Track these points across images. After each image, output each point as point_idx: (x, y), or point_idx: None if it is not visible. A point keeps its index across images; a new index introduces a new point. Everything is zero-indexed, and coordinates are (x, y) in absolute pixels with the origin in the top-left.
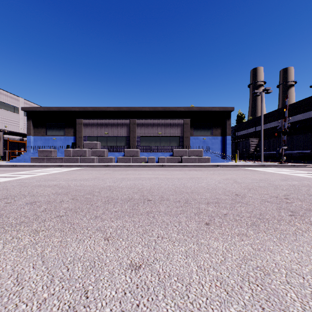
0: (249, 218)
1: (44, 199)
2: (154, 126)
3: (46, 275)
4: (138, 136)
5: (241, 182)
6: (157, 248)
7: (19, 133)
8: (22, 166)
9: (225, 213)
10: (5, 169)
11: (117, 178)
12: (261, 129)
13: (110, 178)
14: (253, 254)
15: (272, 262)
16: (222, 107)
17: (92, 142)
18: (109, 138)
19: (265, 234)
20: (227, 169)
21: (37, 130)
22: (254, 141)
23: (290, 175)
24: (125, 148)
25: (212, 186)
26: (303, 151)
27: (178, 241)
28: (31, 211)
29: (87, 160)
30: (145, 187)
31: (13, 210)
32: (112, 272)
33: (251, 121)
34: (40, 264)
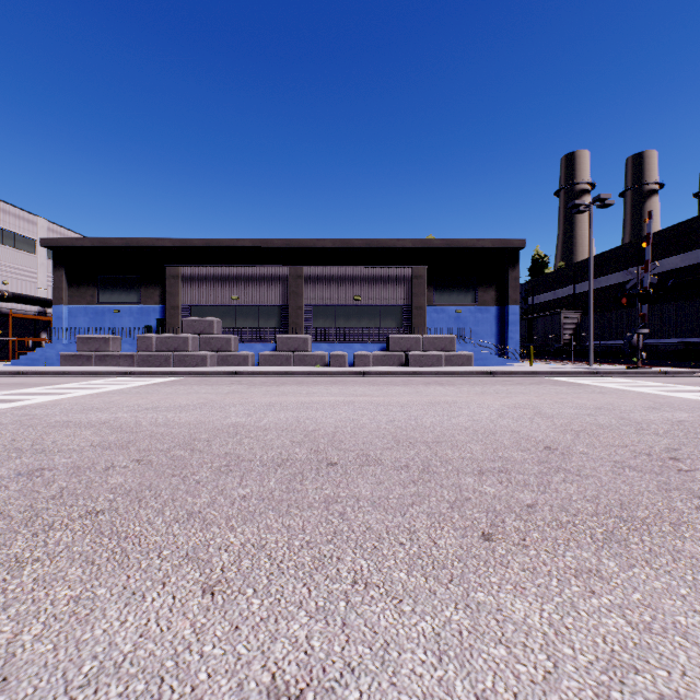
0: (596, 518)
1: (67, 462)
2: (345, 283)
3: None
4: (307, 305)
5: (552, 413)
6: (351, 623)
7: (37, 299)
8: (38, 374)
9: (529, 503)
10: None
11: (256, 403)
12: (589, 290)
13: (240, 403)
14: (635, 647)
15: None
16: (498, 239)
17: (203, 318)
18: (242, 309)
19: (651, 572)
20: (515, 382)
21: (77, 292)
22: (572, 317)
23: (664, 397)
24: (278, 334)
25: (486, 426)
26: (685, 340)
27: (412, 597)
28: (24, 497)
29: (190, 361)
30: (321, 429)
31: None
32: None
33: (565, 272)
34: None
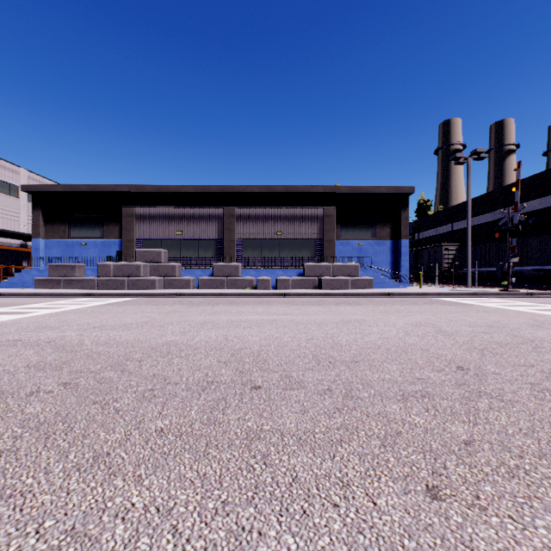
0: (546, 462)
1: None
2: (269, 221)
3: None
4: (238, 238)
5: (452, 331)
6: None
7: (19, 234)
8: (13, 296)
9: (465, 439)
10: None
11: (191, 322)
12: (467, 227)
13: (177, 322)
14: None
15: None
16: (392, 186)
17: (152, 249)
18: (185, 242)
19: None
20: (410, 302)
21: (51, 229)
22: (451, 249)
23: (541, 315)
24: (214, 262)
25: (396, 344)
26: (544, 268)
27: None
28: None
29: (142, 284)
30: (247, 347)
31: None
32: None
33: (444, 213)
34: None
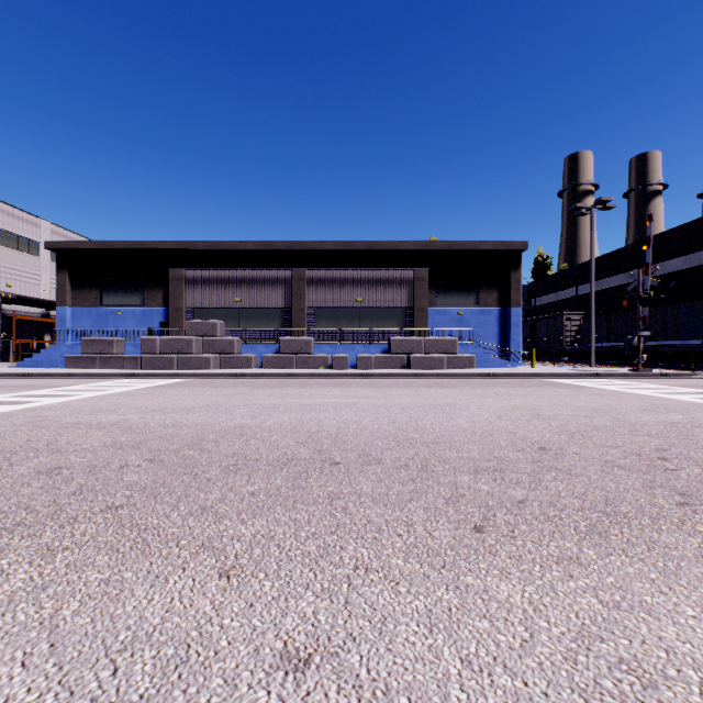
0: (581, 513)
1: (83, 461)
2: (347, 286)
3: (52, 691)
4: (310, 307)
5: (550, 415)
6: (353, 601)
7: (40, 301)
8: (43, 376)
9: (520, 499)
10: (4, 383)
11: (260, 405)
12: (591, 293)
13: (244, 405)
14: (603, 621)
15: (657, 646)
16: (500, 242)
17: (206, 320)
18: (245, 311)
19: (626, 559)
20: (515, 384)
21: (80, 295)
22: (574, 319)
23: (662, 399)
24: (281, 336)
25: (484, 427)
26: (687, 343)
27: (408, 580)
28: (47, 493)
29: (194, 363)
30: (324, 430)
31: (2, 490)
32: (234, 679)
33: (567, 274)
34: (42, 653)
